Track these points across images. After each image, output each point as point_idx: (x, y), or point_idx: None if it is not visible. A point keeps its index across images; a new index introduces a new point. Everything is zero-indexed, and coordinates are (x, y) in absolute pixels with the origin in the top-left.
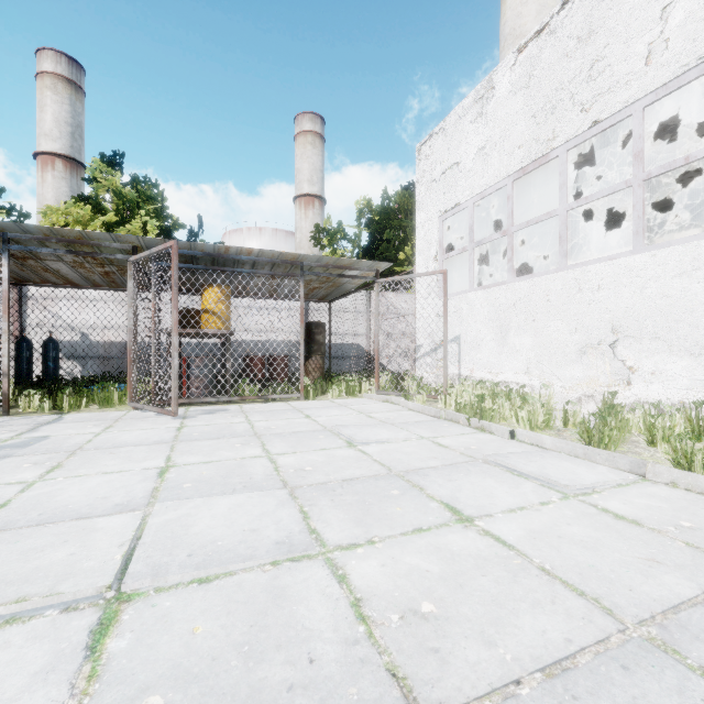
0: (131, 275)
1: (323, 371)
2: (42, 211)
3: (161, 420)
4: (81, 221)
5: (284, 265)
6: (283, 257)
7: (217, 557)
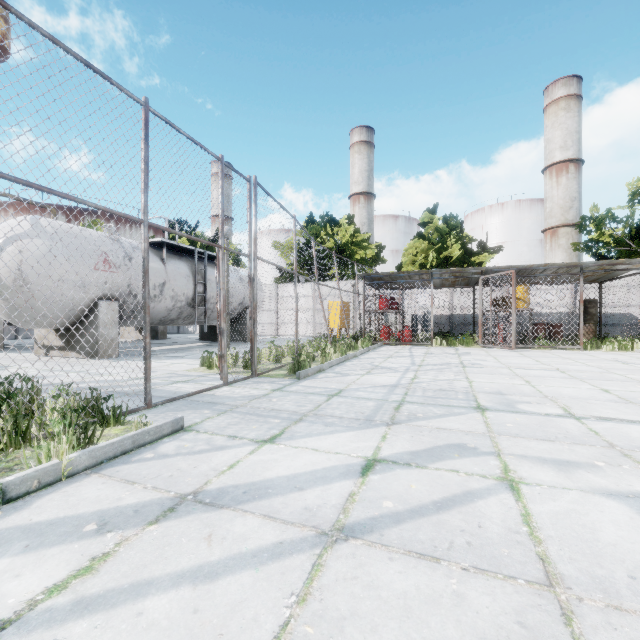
0: (481, 284)
1: (595, 334)
2: (406, 249)
3: (505, 351)
4: (423, 250)
5: (566, 268)
6: (567, 265)
7: (581, 370)
